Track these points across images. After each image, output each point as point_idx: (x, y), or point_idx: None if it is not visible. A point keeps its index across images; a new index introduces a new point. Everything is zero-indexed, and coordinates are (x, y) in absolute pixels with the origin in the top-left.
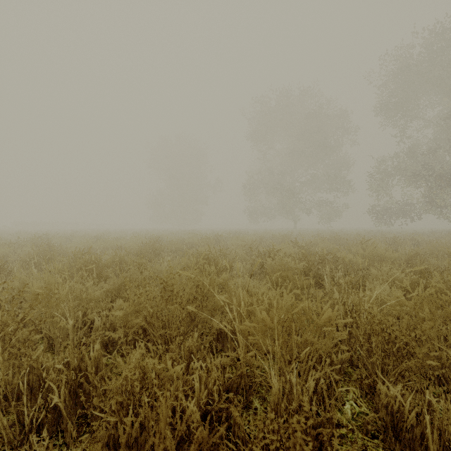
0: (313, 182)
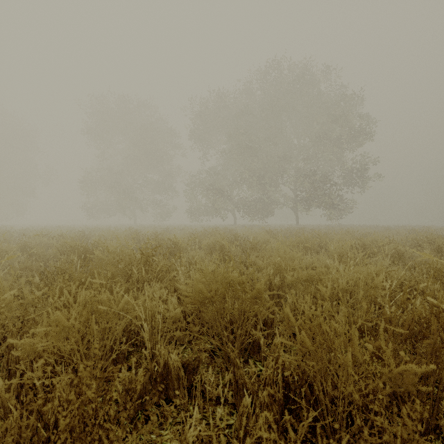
0: (149, 184)
